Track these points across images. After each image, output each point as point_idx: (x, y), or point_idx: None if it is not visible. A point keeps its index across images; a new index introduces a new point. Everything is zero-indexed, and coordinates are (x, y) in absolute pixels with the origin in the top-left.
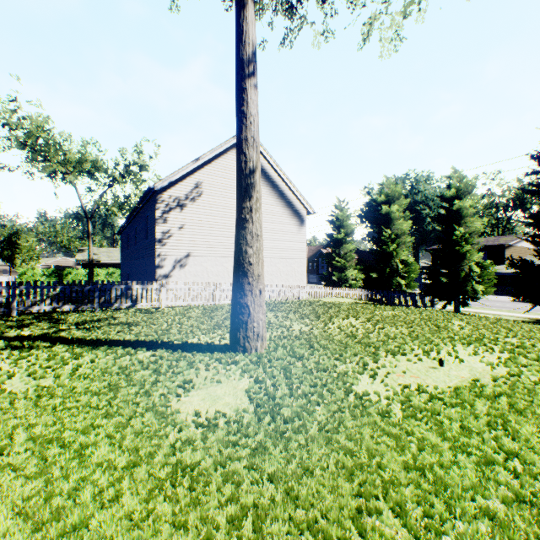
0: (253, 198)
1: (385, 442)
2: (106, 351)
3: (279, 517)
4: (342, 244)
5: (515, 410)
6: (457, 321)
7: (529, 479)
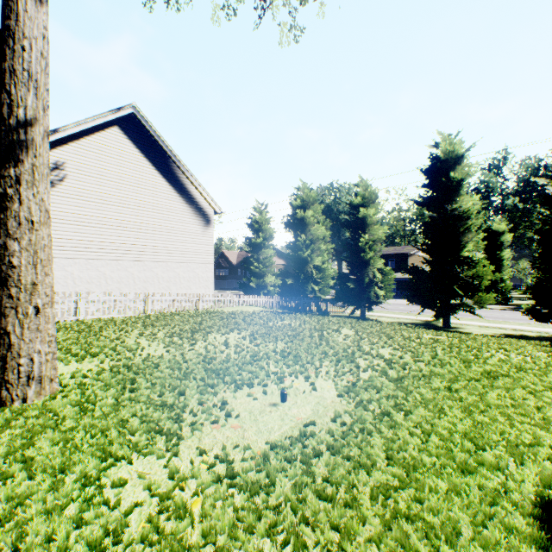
0: (24, 164)
1: None
2: None
3: None
4: (261, 248)
5: (330, 482)
6: (349, 329)
7: None
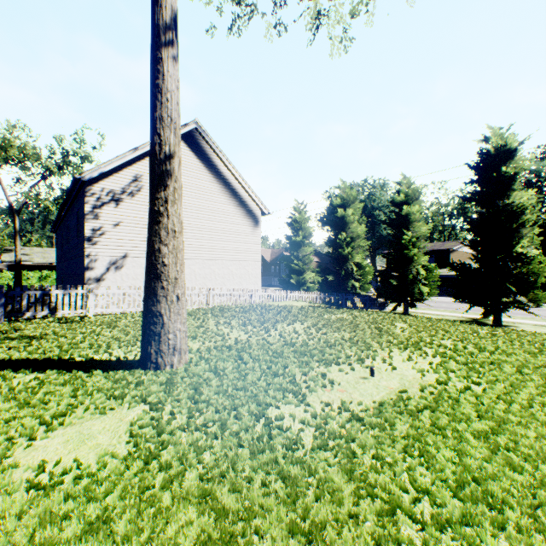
0: (169, 188)
1: (275, 492)
2: None
3: None
4: (300, 246)
5: (437, 427)
6: (401, 323)
7: (435, 532)
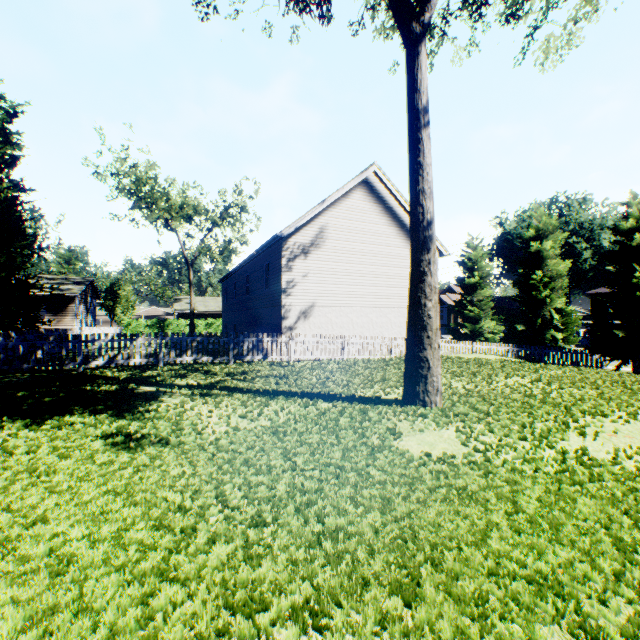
0: (431, 250)
1: (632, 485)
2: (288, 400)
3: (566, 524)
4: (475, 289)
5: None
6: None
7: None
